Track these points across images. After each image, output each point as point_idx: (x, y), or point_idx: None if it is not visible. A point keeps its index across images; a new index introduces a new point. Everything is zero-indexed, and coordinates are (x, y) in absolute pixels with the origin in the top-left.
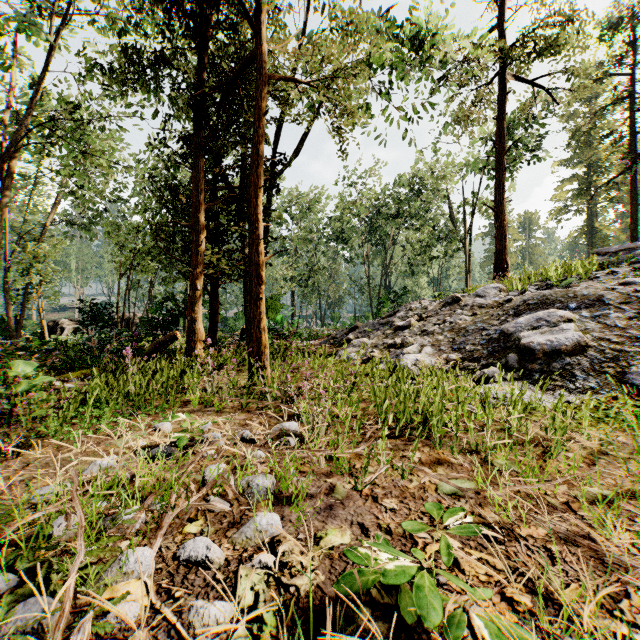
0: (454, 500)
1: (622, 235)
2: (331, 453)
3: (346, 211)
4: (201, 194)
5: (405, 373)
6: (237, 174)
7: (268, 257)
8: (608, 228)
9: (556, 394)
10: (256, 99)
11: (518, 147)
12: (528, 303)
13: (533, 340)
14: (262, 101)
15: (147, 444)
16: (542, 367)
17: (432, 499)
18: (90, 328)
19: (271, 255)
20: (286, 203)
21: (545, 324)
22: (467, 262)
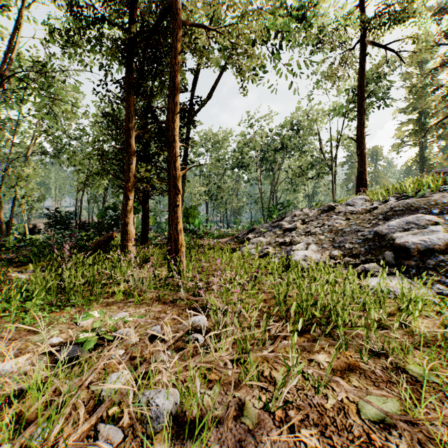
0: (384, 431)
1: (445, 162)
2: (238, 356)
3: (245, 145)
4: (132, 123)
5: (299, 268)
6: (164, 113)
7: (184, 171)
8: (434, 157)
9: (433, 288)
10: (174, 42)
11: (371, 97)
12: (395, 210)
13: (407, 240)
14: (179, 43)
15: (62, 341)
16: (417, 263)
17: (358, 429)
18: (49, 230)
19: (186, 170)
20: (202, 140)
21: (414, 226)
22: (333, 181)
